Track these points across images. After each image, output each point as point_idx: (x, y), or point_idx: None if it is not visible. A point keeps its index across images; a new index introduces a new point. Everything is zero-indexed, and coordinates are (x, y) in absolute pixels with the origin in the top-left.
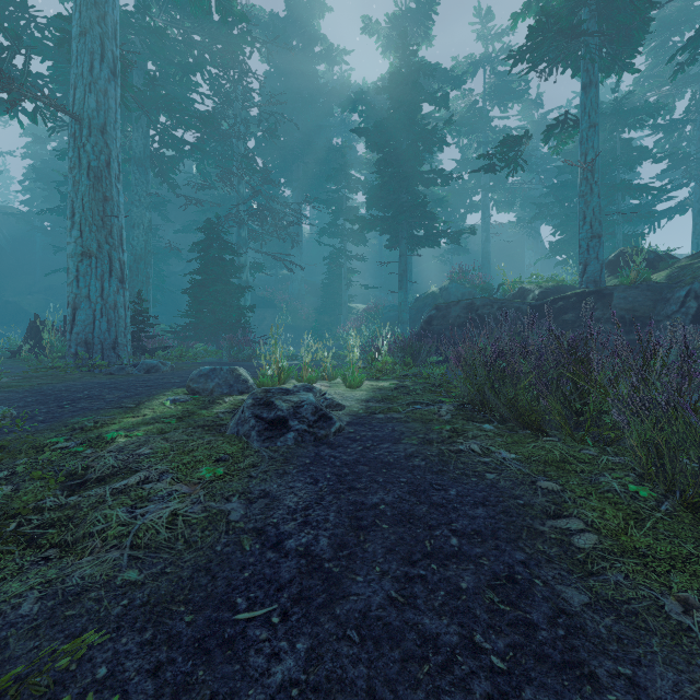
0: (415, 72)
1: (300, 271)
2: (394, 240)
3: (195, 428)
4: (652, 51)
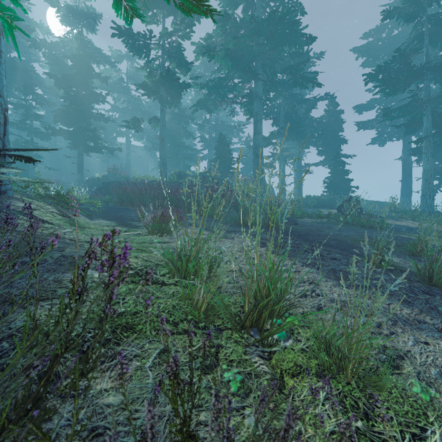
0: (88, 58)
1: None
2: (74, 144)
3: None
4: (196, 92)
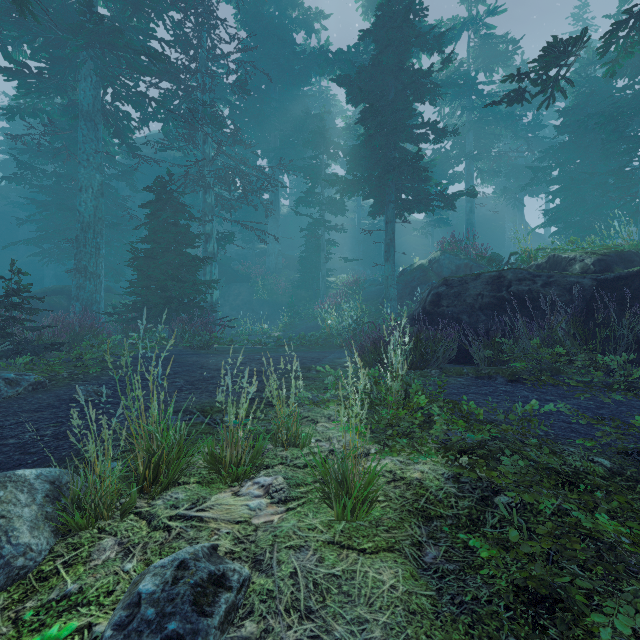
0: (404, 9)
1: (277, 245)
2: (379, 204)
3: None
4: None
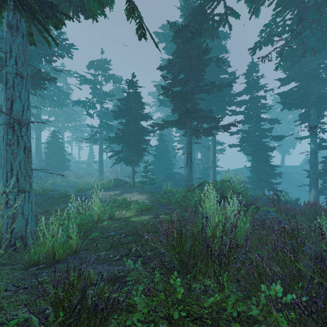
0: None
1: None
2: None
3: None
4: None
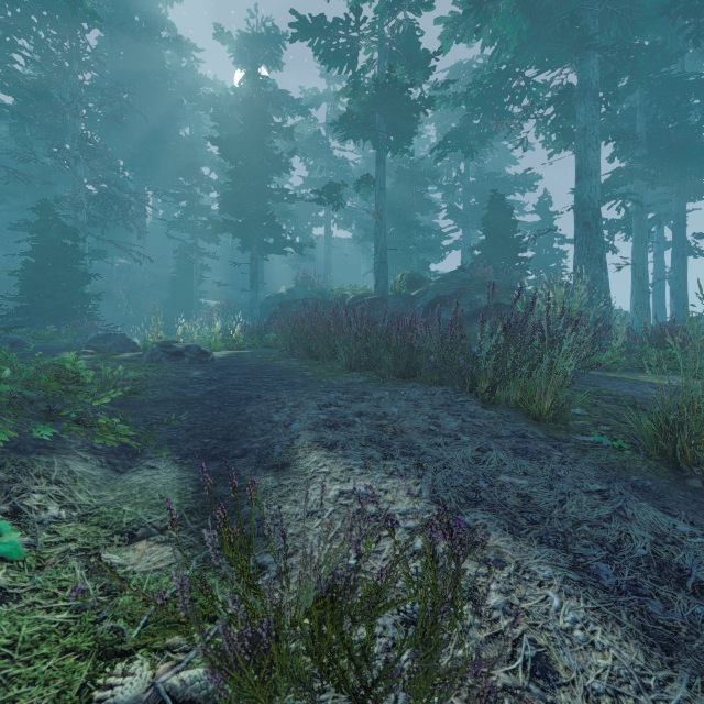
0: (264, 102)
1: (143, 262)
2: (246, 244)
3: (118, 360)
4: (440, 130)
